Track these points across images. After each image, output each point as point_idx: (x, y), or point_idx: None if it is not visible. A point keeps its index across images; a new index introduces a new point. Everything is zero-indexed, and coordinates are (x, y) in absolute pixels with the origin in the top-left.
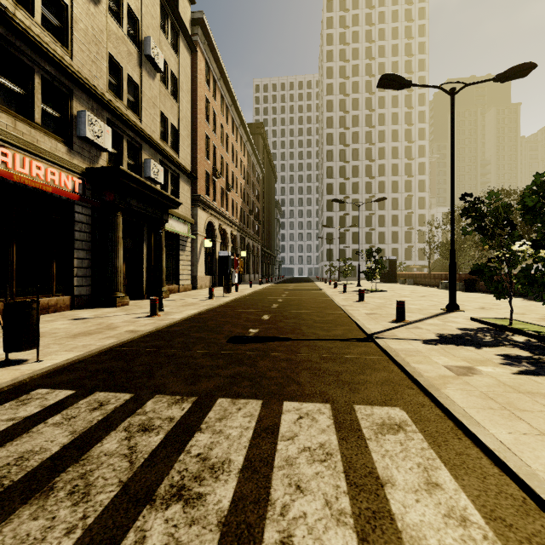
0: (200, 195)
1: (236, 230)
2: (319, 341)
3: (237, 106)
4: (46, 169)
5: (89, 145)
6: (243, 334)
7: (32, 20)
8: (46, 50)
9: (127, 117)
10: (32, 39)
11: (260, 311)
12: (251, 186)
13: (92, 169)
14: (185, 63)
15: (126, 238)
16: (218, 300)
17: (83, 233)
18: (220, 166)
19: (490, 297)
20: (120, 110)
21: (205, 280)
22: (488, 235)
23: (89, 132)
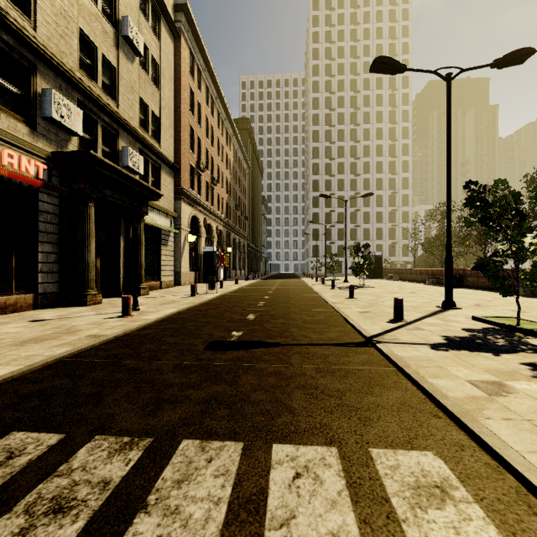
0: (184, 188)
1: (222, 225)
2: (312, 347)
3: (222, 98)
4: (2, 150)
5: (57, 127)
6: (224, 338)
7: None
8: (1, 16)
9: (101, 99)
10: None
11: (245, 309)
12: (237, 181)
13: (59, 154)
14: (167, 49)
15: (101, 231)
16: (201, 297)
17: (48, 225)
18: (206, 159)
19: (480, 293)
20: (93, 91)
21: (189, 276)
22: (493, 227)
23: (56, 112)
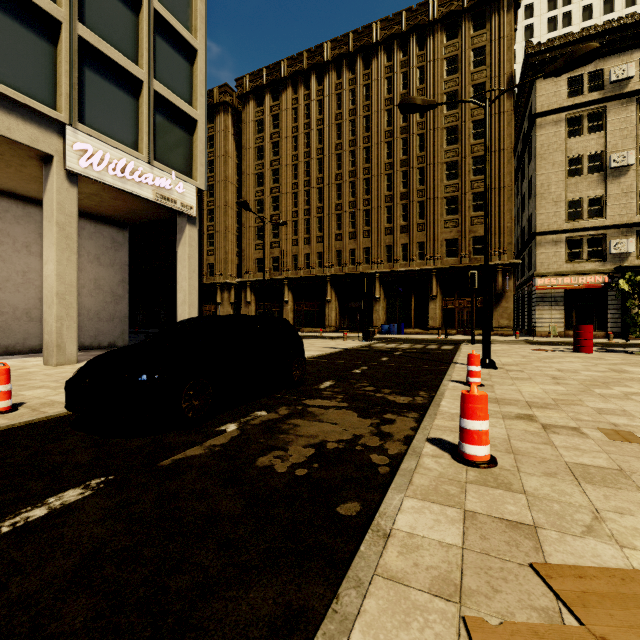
0: None
1: None
2: None
3: None
4: (586, 277)
5: (619, 253)
6: None
7: (582, 220)
8: (585, 229)
9: None
10: (578, 230)
11: None
12: None
13: (614, 268)
14: None
15: None
16: None
17: (614, 301)
18: None
19: None
20: None
21: None
22: None
23: (614, 250)
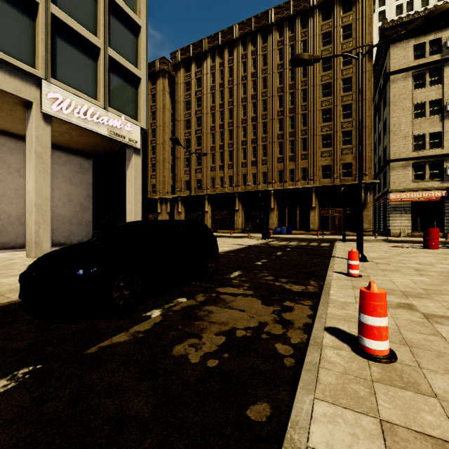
0: None
1: None
2: None
3: None
4: (428, 193)
5: None
6: None
7: (425, 150)
8: (427, 157)
9: None
10: (422, 158)
11: None
12: None
13: None
14: None
15: None
16: None
17: None
18: None
19: None
20: None
21: None
22: None
23: None
